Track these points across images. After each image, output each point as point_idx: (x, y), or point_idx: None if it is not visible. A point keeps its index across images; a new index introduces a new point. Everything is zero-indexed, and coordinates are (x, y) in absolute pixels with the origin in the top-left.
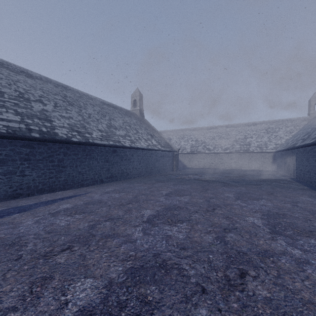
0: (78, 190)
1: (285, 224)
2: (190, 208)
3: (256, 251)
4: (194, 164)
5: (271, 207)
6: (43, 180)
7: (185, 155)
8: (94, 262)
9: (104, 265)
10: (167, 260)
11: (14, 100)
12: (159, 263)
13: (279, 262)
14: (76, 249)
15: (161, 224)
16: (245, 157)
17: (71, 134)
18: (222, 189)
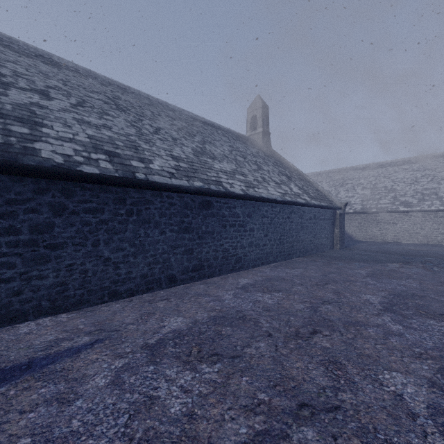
0: (90, 316)
1: None
2: None
3: None
4: (370, 234)
5: None
6: None
7: (350, 217)
8: None
9: None
10: None
11: None
12: None
13: None
14: None
15: None
16: None
17: (87, 156)
18: None
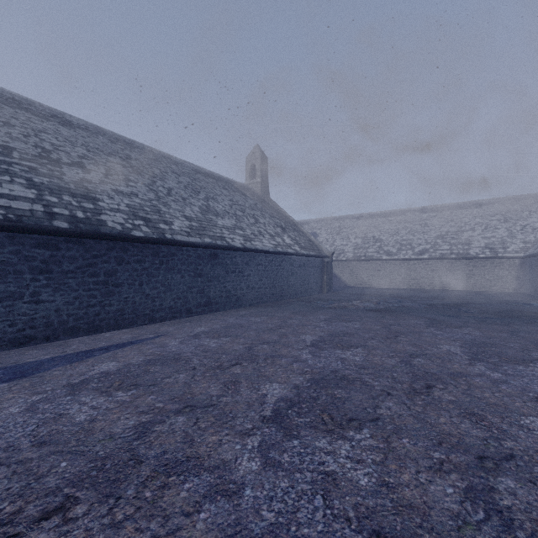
0: (143, 329)
1: None
2: (372, 381)
3: None
4: (360, 280)
5: None
6: (76, 310)
7: (343, 264)
8: None
9: None
10: None
11: (30, 162)
12: None
13: None
14: (79, 514)
15: (306, 430)
16: (461, 267)
17: (132, 223)
18: (431, 334)
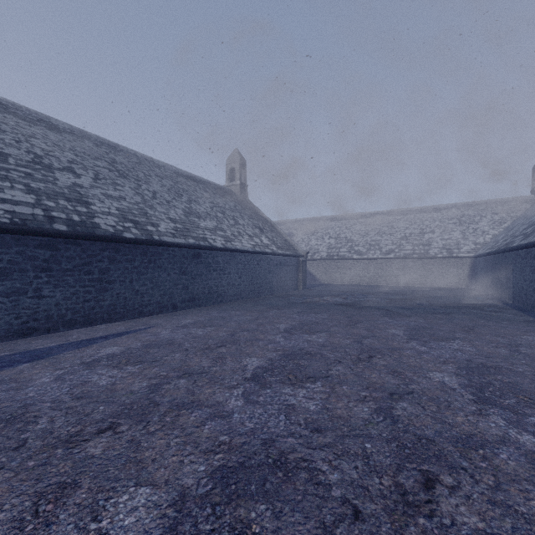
0: (134, 322)
1: (501, 385)
2: (329, 354)
3: (452, 436)
4: (333, 278)
5: (472, 353)
6: (73, 305)
7: (318, 263)
8: (154, 455)
9: (173, 461)
10: (288, 452)
11: (25, 168)
12: (273, 458)
13: (495, 458)
14: (124, 430)
15: (276, 384)
16: (422, 265)
17: (123, 225)
18: (384, 322)
